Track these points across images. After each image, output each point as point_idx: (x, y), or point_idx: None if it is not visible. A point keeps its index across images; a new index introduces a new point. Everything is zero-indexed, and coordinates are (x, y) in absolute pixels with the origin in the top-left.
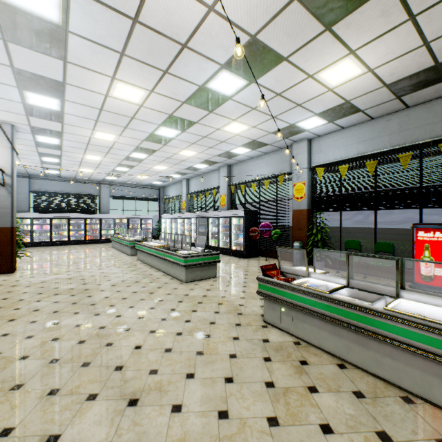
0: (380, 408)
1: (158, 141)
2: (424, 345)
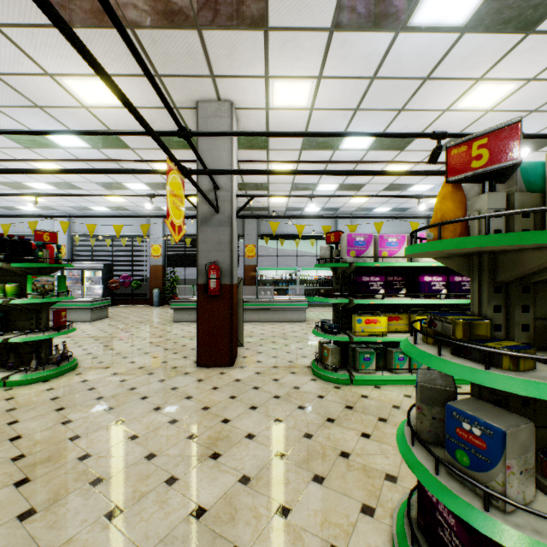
0: None
1: (13, 186)
2: None
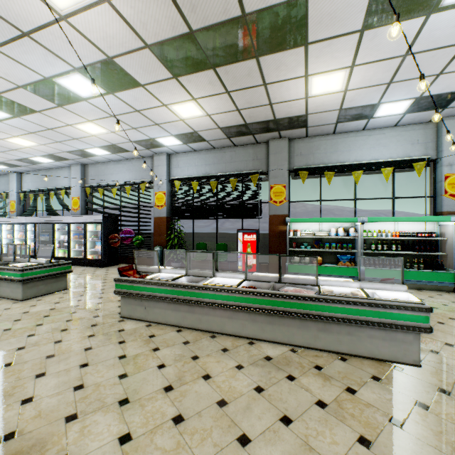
0: (197, 345)
1: None
2: (221, 301)
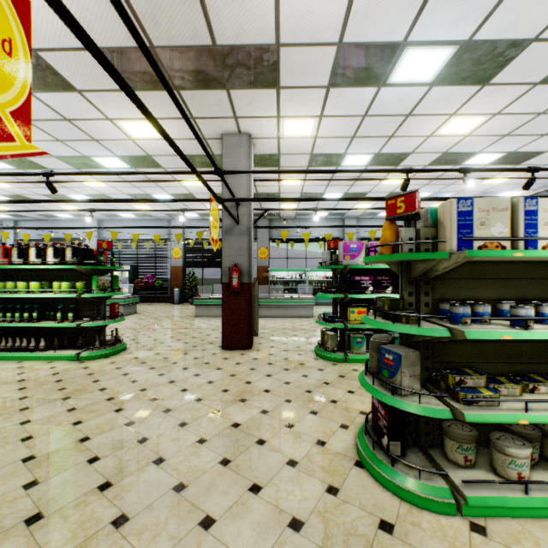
0: None
1: (57, 197)
2: None
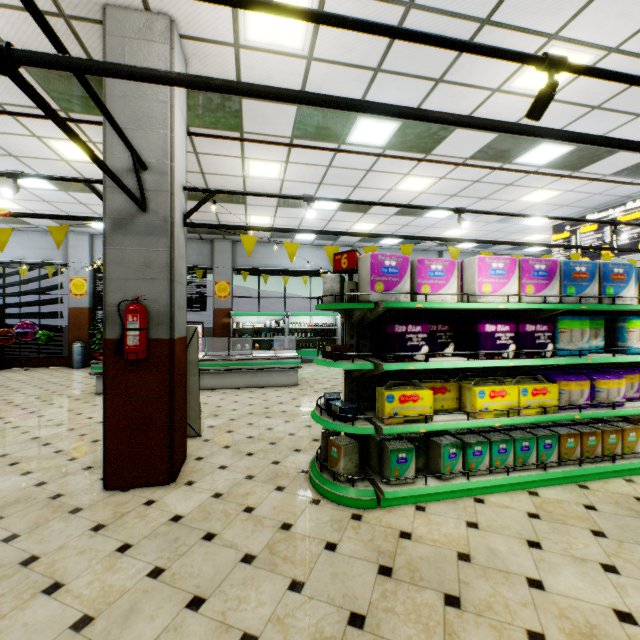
0: None
1: None
2: None
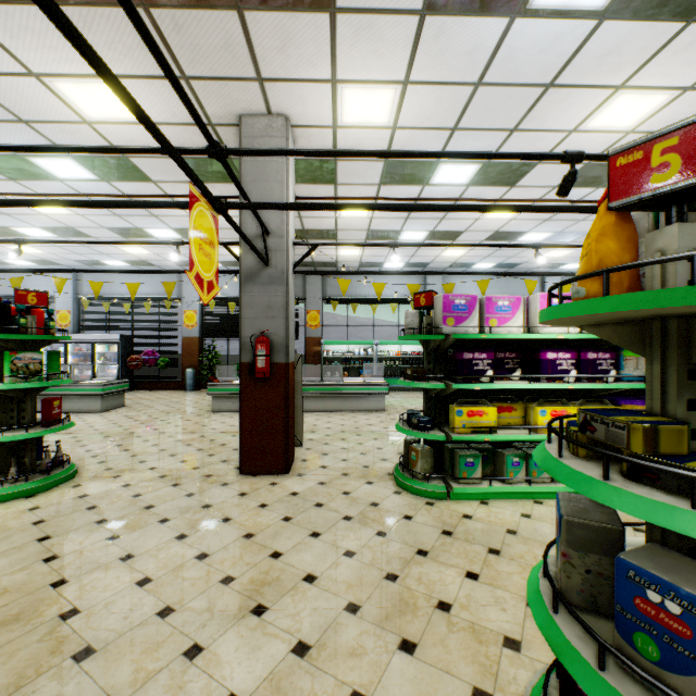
0: None
1: None
2: None
